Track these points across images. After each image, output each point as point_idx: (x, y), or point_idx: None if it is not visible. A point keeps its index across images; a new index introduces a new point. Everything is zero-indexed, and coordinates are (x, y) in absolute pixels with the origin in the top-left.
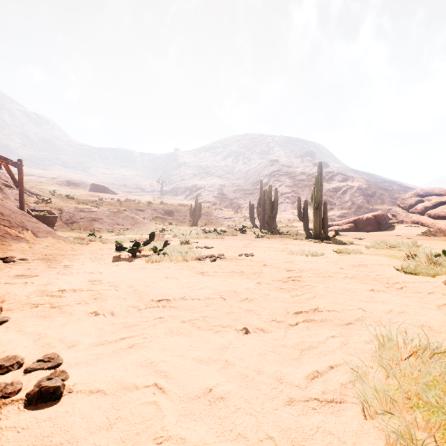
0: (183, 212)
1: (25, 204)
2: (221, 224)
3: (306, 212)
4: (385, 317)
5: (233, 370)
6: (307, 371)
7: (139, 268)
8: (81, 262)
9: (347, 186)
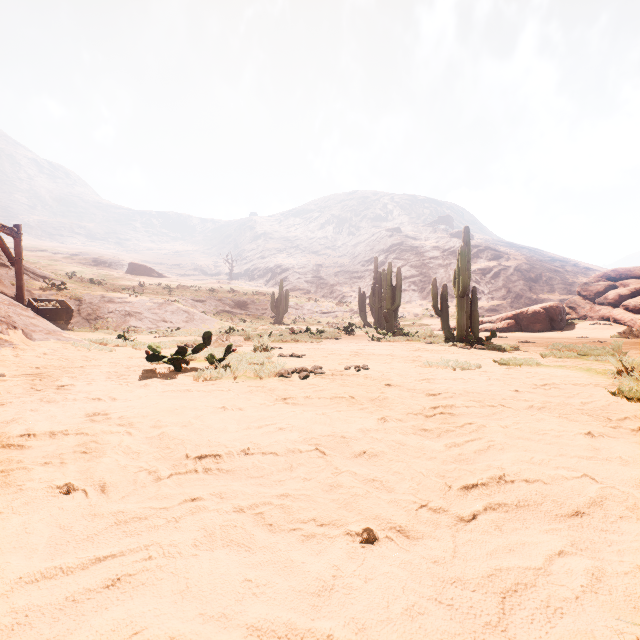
0: (262, 303)
1: (26, 291)
2: (317, 321)
3: (445, 302)
4: None
5: None
6: None
7: (180, 391)
8: (89, 380)
9: (500, 266)
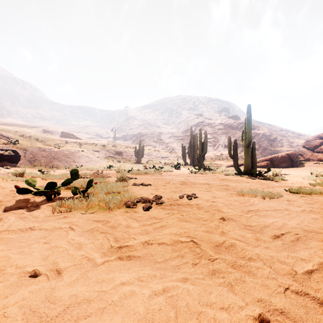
0: (130, 152)
1: None
2: (159, 161)
3: (236, 150)
4: None
5: None
6: None
7: (21, 230)
8: None
9: (254, 133)
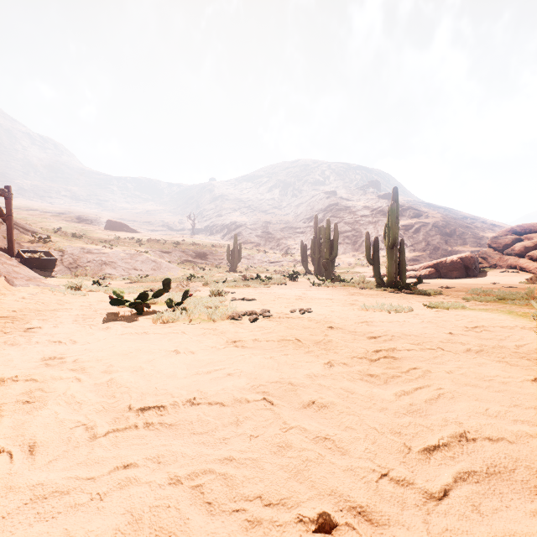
0: (219, 254)
1: (16, 243)
2: (266, 269)
3: (377, 252)
4: None
5: None
6: None
7: (137, 333)
8: (57, 322)
9: (420, 223)
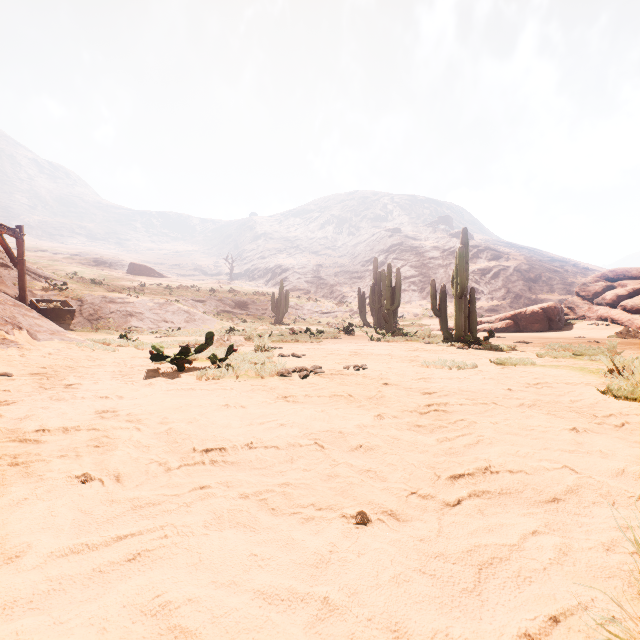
0: (262, 303)
1: (28, 292)
2: (317, 321)
3: (443, 302)
4: (619, 486)
5: (341, 627)
6: (506, 635)
7: (184, 389)
8: (95, 379)
9: (499, 266)
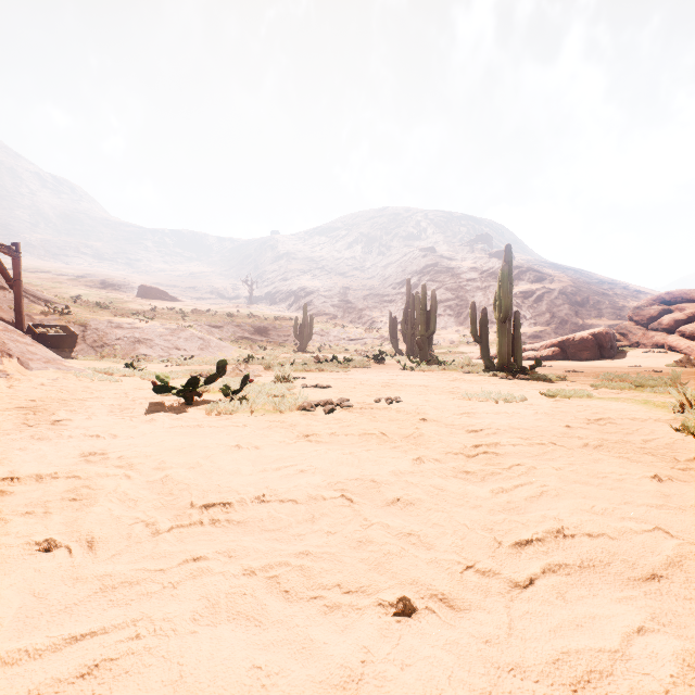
0: (284, 329)
1: (26, 316)
2: (344, 348)
3: (485, 327)
4: None
5: None
6: None
7: (189, 426)
8: (89, 414)
9: (543, 289)
